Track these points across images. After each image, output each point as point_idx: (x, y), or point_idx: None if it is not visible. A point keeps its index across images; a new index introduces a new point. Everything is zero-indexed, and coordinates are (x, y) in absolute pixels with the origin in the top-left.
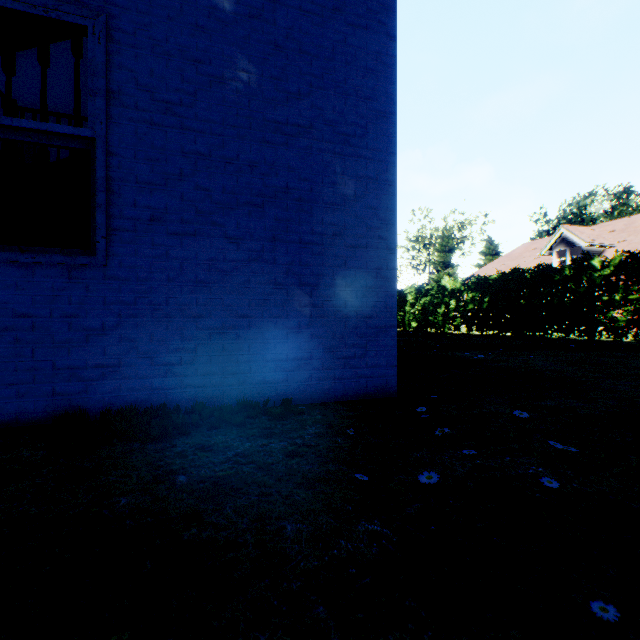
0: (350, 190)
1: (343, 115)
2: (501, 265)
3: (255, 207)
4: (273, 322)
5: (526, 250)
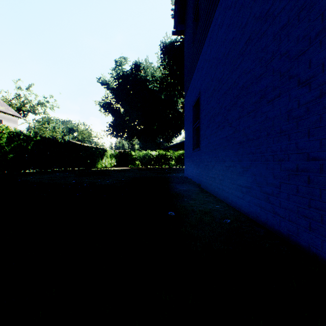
0: None
1: None
2: None
3: None
4: None
5: None
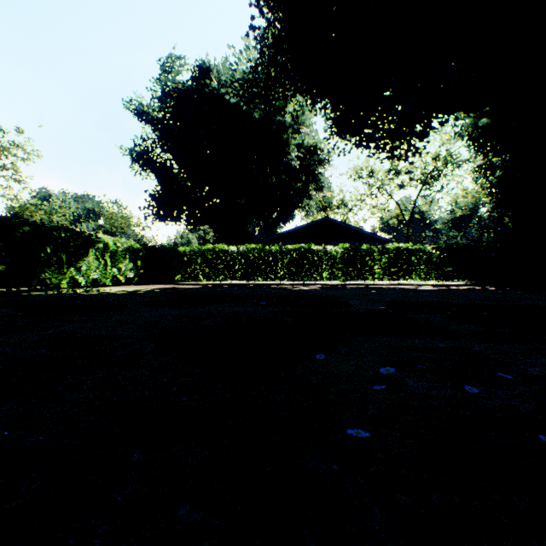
0: None
1: None
2: None
3: None
4: None
5: None
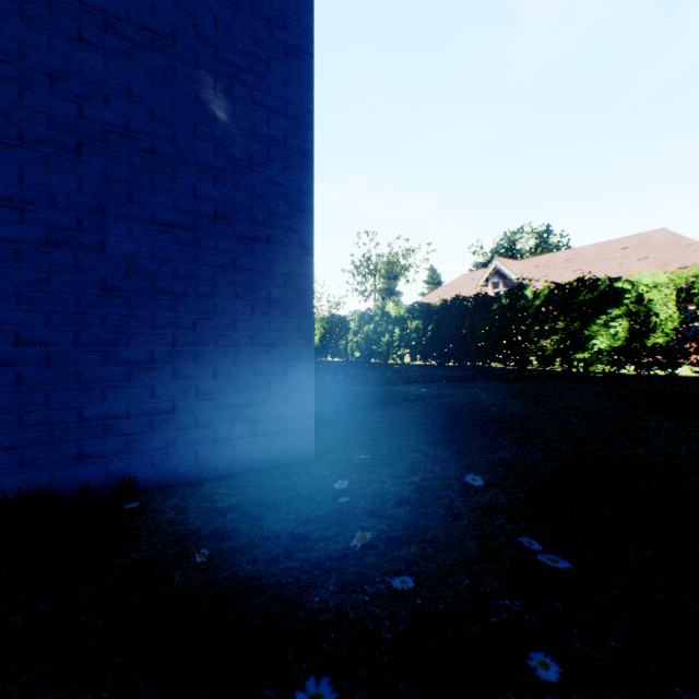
0: (243, 152)
1: (231, 35)
2: (443, 294)
3: (60, 150)
4: (99, 353)
5: (465, 280)
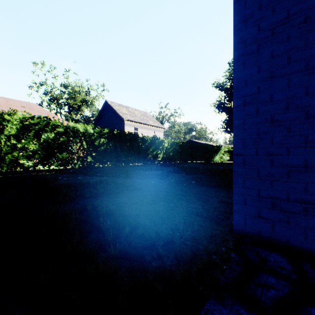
0: None
1: None
2: None
3: None
4: None
5: None
